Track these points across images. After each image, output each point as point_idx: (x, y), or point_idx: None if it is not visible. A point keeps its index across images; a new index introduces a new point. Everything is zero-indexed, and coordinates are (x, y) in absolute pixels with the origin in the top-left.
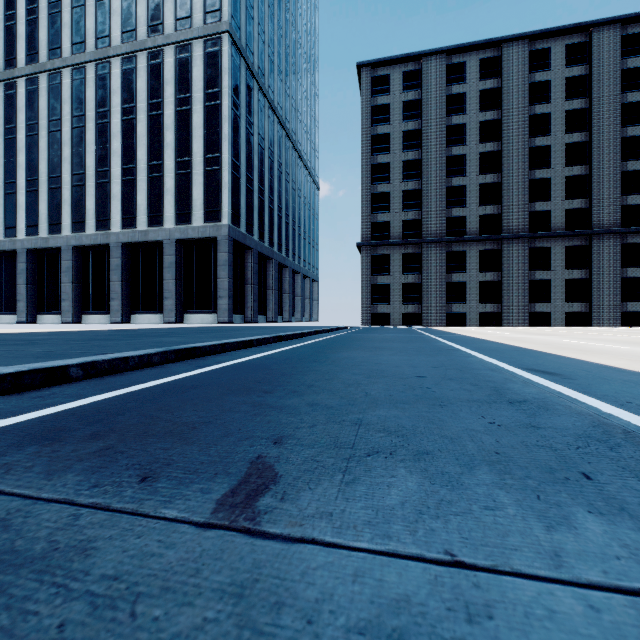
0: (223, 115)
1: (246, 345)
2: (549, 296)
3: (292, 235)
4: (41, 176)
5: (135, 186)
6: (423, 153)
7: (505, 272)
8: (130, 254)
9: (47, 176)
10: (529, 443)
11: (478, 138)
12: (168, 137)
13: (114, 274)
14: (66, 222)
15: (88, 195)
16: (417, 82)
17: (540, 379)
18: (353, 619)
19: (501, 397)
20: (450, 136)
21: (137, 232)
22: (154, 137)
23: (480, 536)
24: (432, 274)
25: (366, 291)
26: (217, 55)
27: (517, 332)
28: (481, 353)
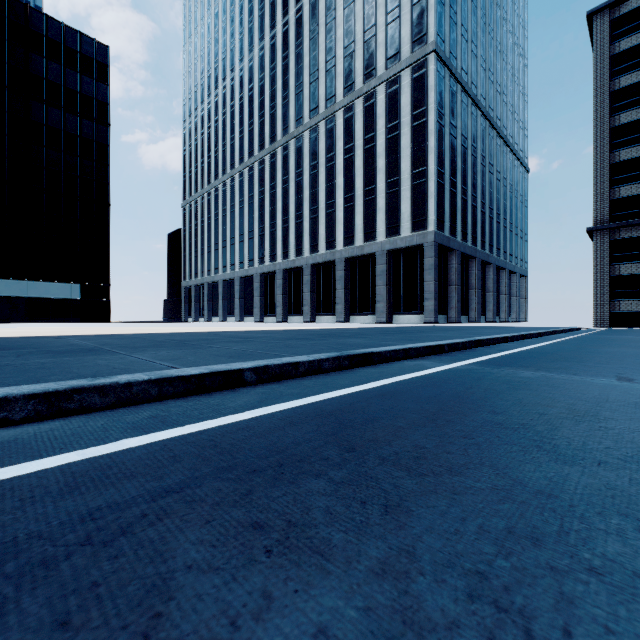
0: (429, 130)
1: (504, 340)
2: None
3: (496, 229)
4: (290, 215)
5: (353, 210)
6: None
7: None
8: (349, 266)
9: (294, 214)
10: None
11: None
12: (380, 163)
13: (338, 284)
14: (306, 247)
15: (320, 224)
16: None
17: None
18: None
19: None
20: None
21: (355, 248)
22: (368, 166)
23: None
24: None
25: (601, 285)
26: (423, 77)
27: None
28: None
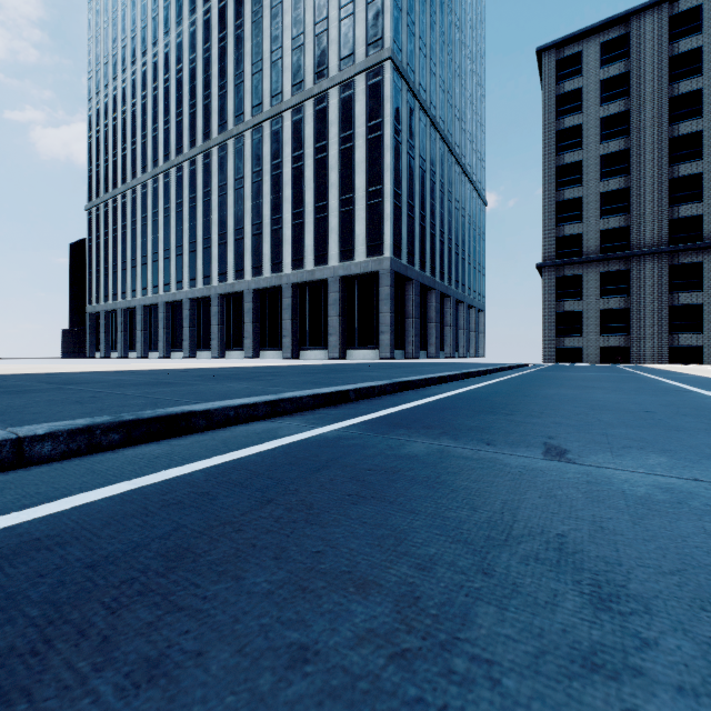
0: (385, 145)
1: (441, 380)
2: None
3: (455, 261)
4: (229, 230)
5: (303, 229)
6: (632, 140)
7: None
8: (298, 293)
9: (233, 229)
10: None
11: None
12: (332, 177)
13: (286, 313)
14: (248, 268)
15: (265, 242)
16: (622, 51)
17: None
18: (646, 483)
19: None
20: (675, 110)
21: (305, 272)
22: (320, 179)
23: None
24: (646, 296)
25: (549, 321)
26: (379, 85)
27: None
28: None
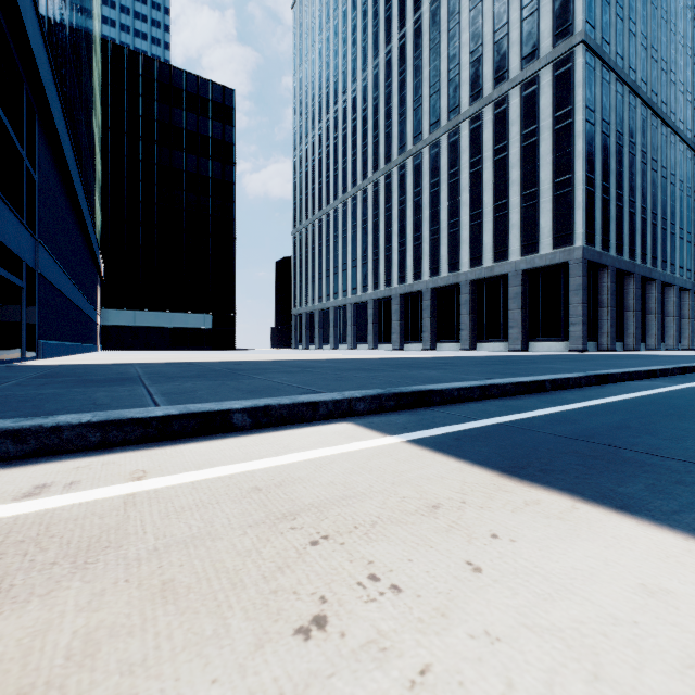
0: (575, 132)
1: None
2: None
3: (661, 238)
4: (408, 237)
5: (481, 228)
6: None
7: None
8: (475, 289)
9: (412, 236)
10: None
11: None
12: (513, 175)
13: (463, 308)
14: (425, 270)
15: (442, 245)
16: None
17: None
18: None
19: None
20: None
21: (483, 269)
22: (499, 179)
23: None
24: None
25: None
26: (568, 72)
27: None
28: None
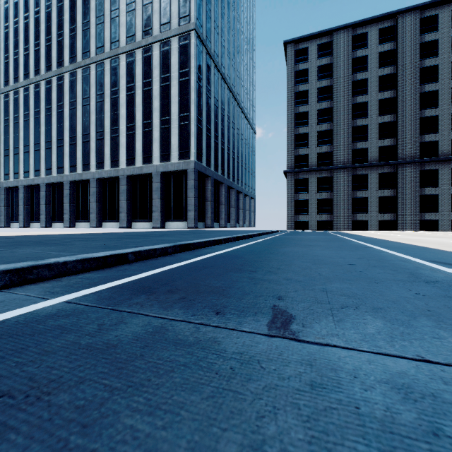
0: (191, 86)
1: (218, 242)
2: (437, 207)
3: (237, 166)
4: (78, 134)
5: (134, 138)
6: (334, 103)
7: (400, 189)
8: (131, 182)
9: (81, 134)
10: (450, 306)
11: (377, 88)
12: (155, 104)
13: (121, 196)
14: (93, 163)
15: (106, 145)
16: (329, 51)
17: (444, 268)
18: (378, 378)
19: (418, 278)
20: (355, 89)
21: (136, 168)
22: (146, 104)
23: (435, 350)
24: (341, 192)
25: (290, 205)
26: (187, 46)
27: (412, 235)
28: (389, 250)
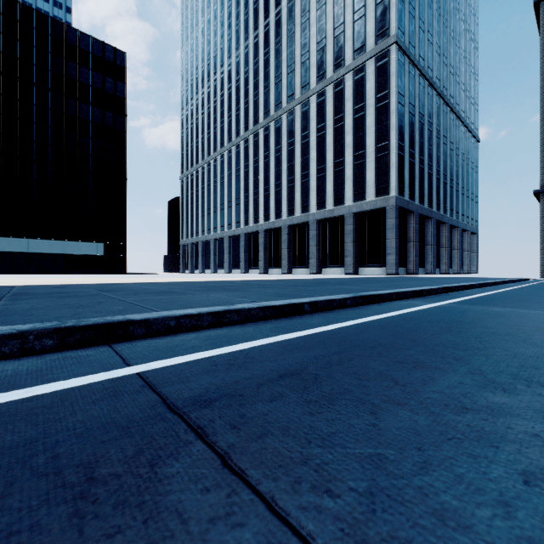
0: (391, 110)
1: (466, 288)
2: None
3: (449, 193)
4: (271, 185)
5: (325, 180)
6: None
7: None
8: (321, 227)
9: (274, 184)
10: None
11: None
12: (347, 139)
13: (311, 241)
14: (284, 210)
15: (296, 191)
16: None
17: None
18: None
19: None
20: None
21: (326, 211)
22: (338, 142)
23: None
24: None
25: None
26: (386, 65)
27: None
28: None
